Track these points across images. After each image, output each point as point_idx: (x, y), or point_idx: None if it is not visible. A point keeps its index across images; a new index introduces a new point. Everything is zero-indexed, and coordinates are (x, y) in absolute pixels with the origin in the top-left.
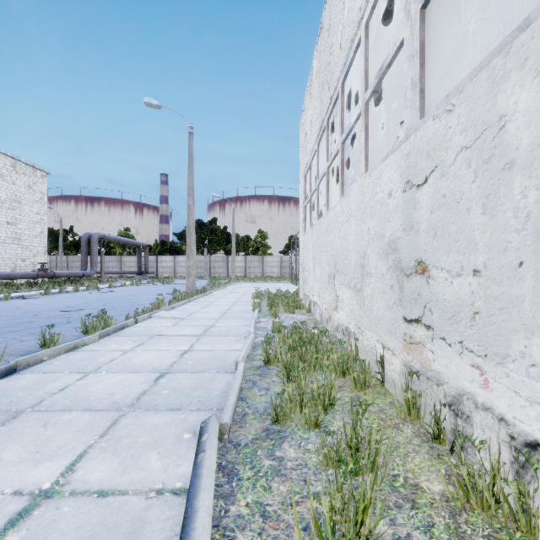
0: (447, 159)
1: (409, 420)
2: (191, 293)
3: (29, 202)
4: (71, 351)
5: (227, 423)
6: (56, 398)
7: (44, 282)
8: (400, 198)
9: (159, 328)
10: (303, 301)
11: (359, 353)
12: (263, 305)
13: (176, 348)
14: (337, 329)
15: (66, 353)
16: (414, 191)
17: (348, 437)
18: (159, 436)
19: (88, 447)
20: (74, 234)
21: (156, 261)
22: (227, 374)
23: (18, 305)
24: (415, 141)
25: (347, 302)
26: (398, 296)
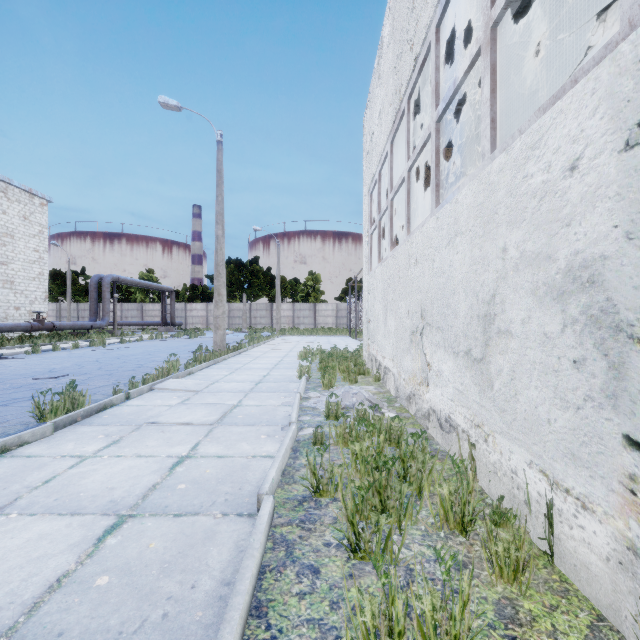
0: None
1: None
2: (220, 351)
3: (25, 237)
4: None
5: None
6: None
7: (42, 335)
8: (611, 167)
9: (157, 409)
10: (367, 364)
11: (479, 470)
12: (314, 369)
13: (169, 450)
14: (427, 416)
15: None
16: None
17: None
18: None
19: None
20: (87, 277)
21: (185, 310)
22: (240, 520)
23: None
24: None
25: (449, 377)
26: (604, 386)
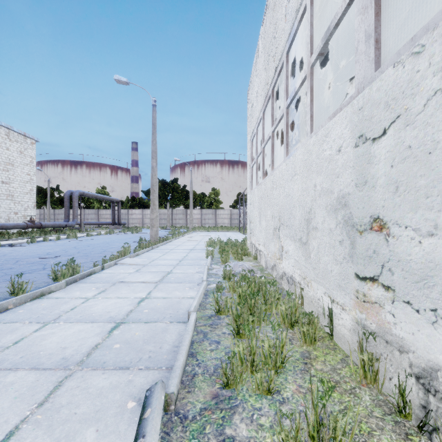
0: (414, 107)
1: (365, 383)
2: (155, 241)
3: (21, 165)
4: (37, 298)
5: (173, 393)
6: (7, 353)
7: (33, 231)
8: (351, 154)
9: (122, 275)
10: (250, 249)
11: (305, 302)
12: (215, 253)
13: (135, 295)
14: (281, 277)
15: (32, 301)
16: (369, 145)
17: (310, 426)
18: (101, 405)
19: (21, 421)
20: (60, 192)
21: (127, 214)
22: (179, 324)
23: (5, 252)
24: (370, 93)
25: (292, 253)
26: (349, 252)
